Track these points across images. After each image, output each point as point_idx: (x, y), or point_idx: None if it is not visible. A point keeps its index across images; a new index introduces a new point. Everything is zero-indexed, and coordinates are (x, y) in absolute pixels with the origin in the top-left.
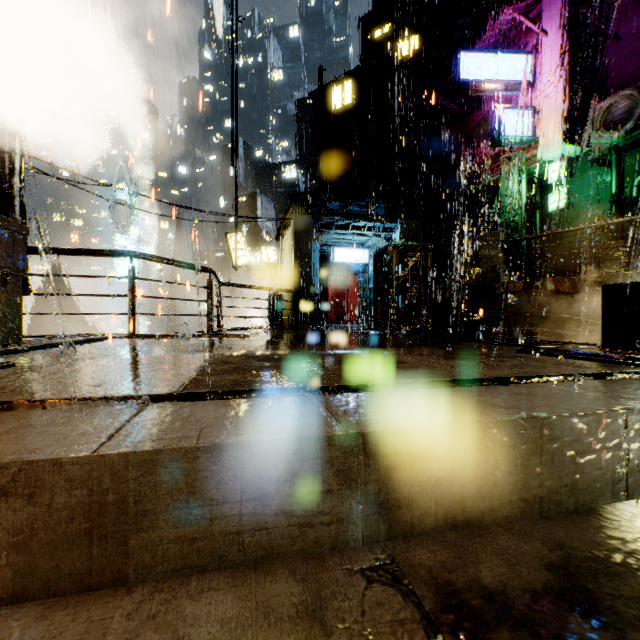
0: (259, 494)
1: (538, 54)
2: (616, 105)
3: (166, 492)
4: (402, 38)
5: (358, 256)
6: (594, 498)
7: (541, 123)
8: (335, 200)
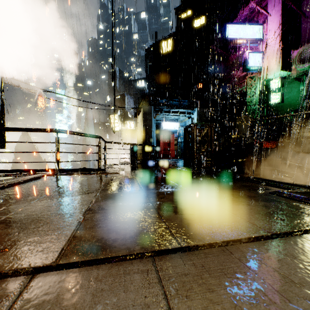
0: None
1: (265, 25)
2: (306, 50)
3: None
4: (196, 18)
5: (175, 126)
6: None
7: (267, 60)
8: (163, 98)
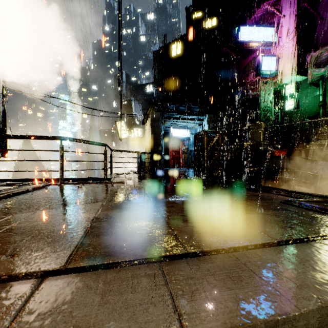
0: None
1: (280, 27)
2: (322, 54)
3: None
4: (207, 19)
5: (184, 133)
6: None
7: (281, 64)
8: (172, 104)
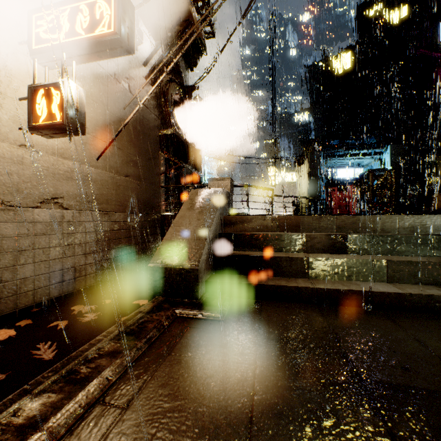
0: (319, 223)
1: None
2: None
3: (306, 221)
4: (392, 11)
5: (354, 173)
6: (388, 232)
7: None
8: (337, 139)
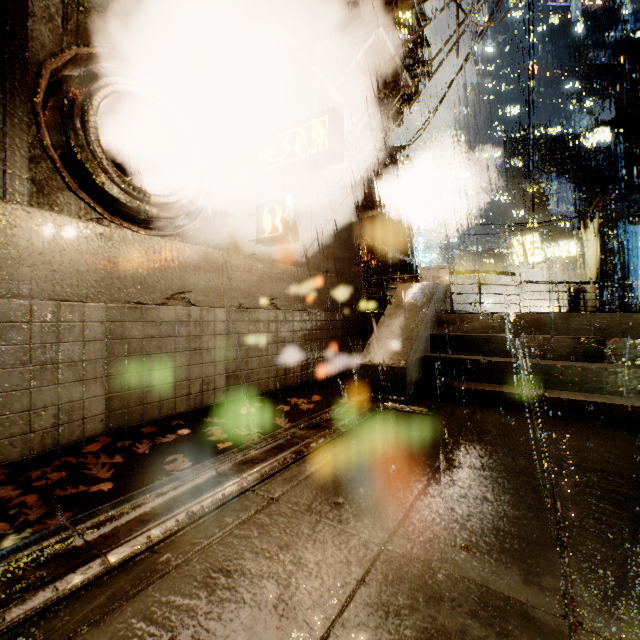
0: (567, 323)
1: None
2: None
3: (547, 321)
4: None
5: None
6: None
7: None
8: None
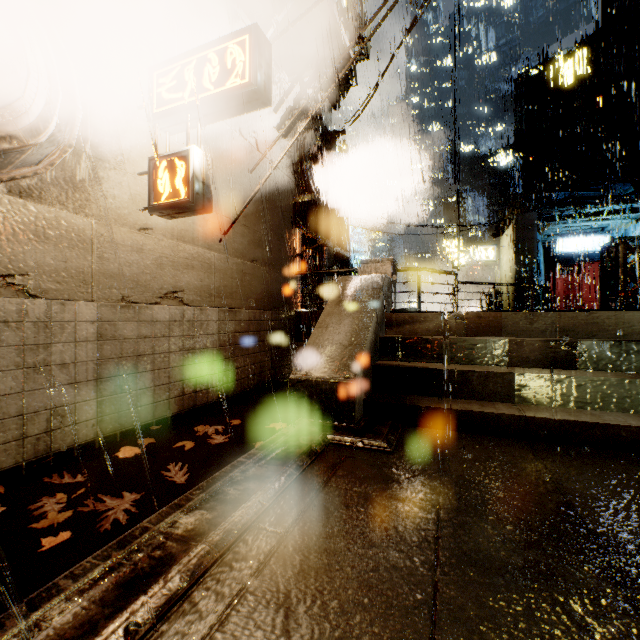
0: (530, 323)
1: None
2: None
3: (509, 321)
4: None
5: (594, 243)
6: None
7: None
8: (563, 191)
